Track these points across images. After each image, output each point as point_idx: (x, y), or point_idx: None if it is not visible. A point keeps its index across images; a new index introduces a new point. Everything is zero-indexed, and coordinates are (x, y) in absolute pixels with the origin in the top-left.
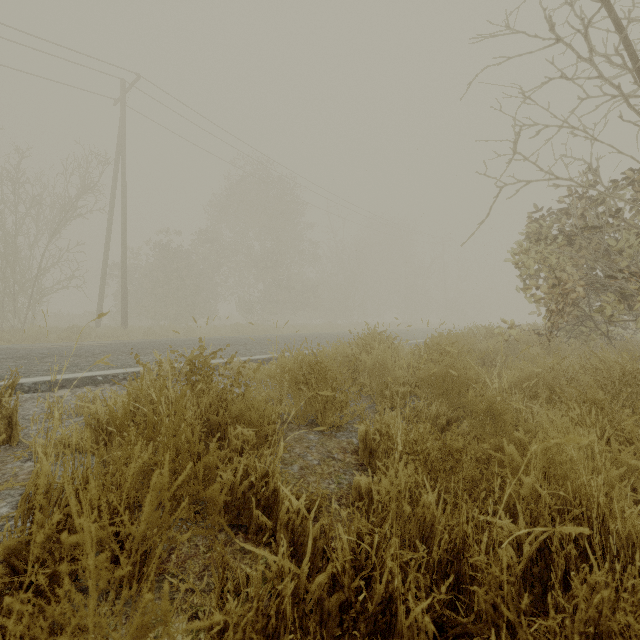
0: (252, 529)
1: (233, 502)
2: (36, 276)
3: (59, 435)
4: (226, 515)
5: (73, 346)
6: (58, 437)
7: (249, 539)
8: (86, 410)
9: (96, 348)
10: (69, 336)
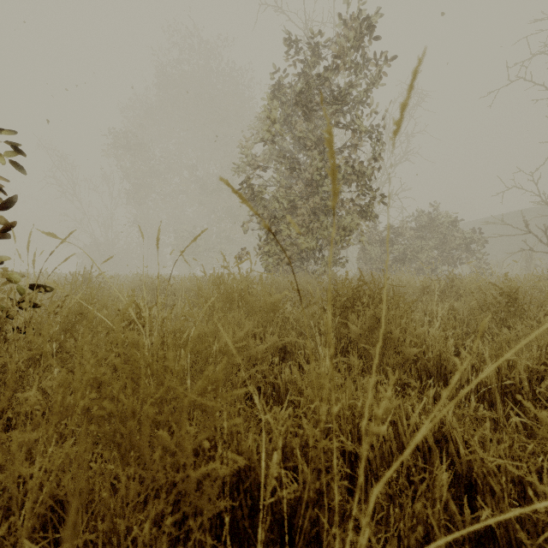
0: None
1: None
2: None
3: None
4: None
5: None
6: None
7: None
8: None
9: None
10: None
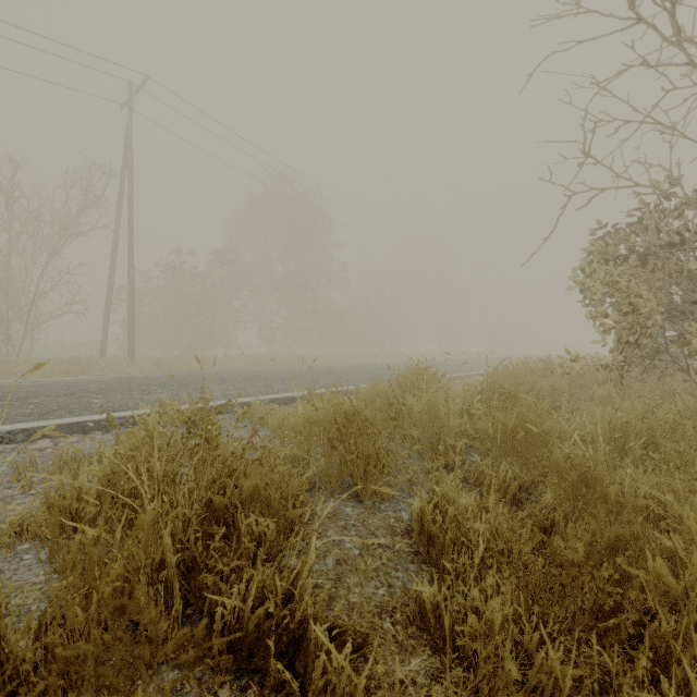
0: (270, 682)
1: (242, 638)
2: (32, 301)
3: (14, 516)
4: (232, 658)
5: (67, 382)
6: (13, 518)
7: (265, 696)
8: (47, 485)
9: (93, 385)
10: (68, 369)
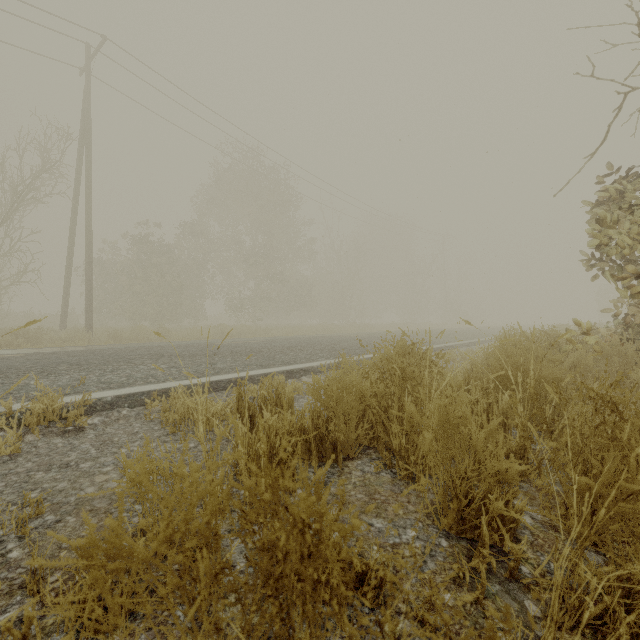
0: None
1: None
2: None
3: None
4: None
5: None
6: None
7: None
8: None
9: None
10: (9, 341)
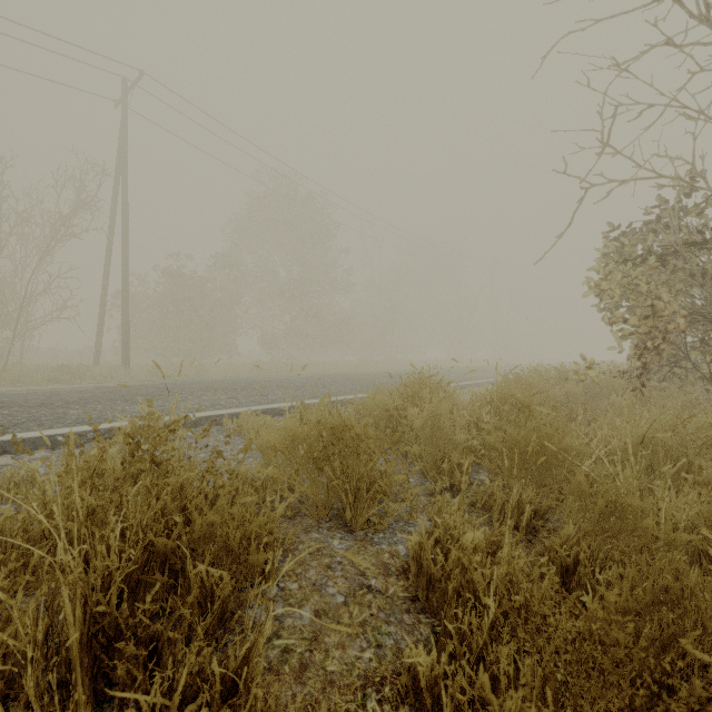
0: None
1: None
2: (21, 306)
3: None
4: None
5: (48, 391)
6: None
7: None
8: None
9: (75, 394)
10: (57, 377)
